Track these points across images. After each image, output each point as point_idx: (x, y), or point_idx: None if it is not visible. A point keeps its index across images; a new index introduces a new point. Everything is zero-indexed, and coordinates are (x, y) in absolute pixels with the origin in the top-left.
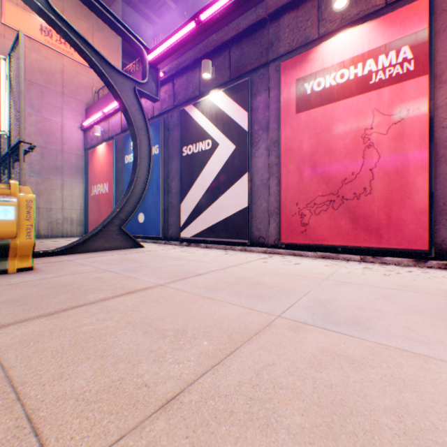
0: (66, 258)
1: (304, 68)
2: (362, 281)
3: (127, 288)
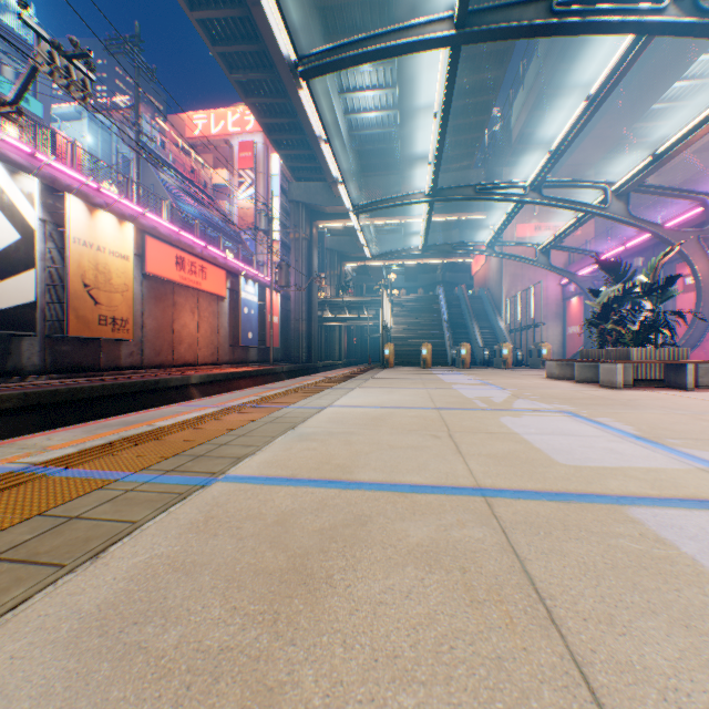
0: None
1: (684, 270)
2: None
3: None
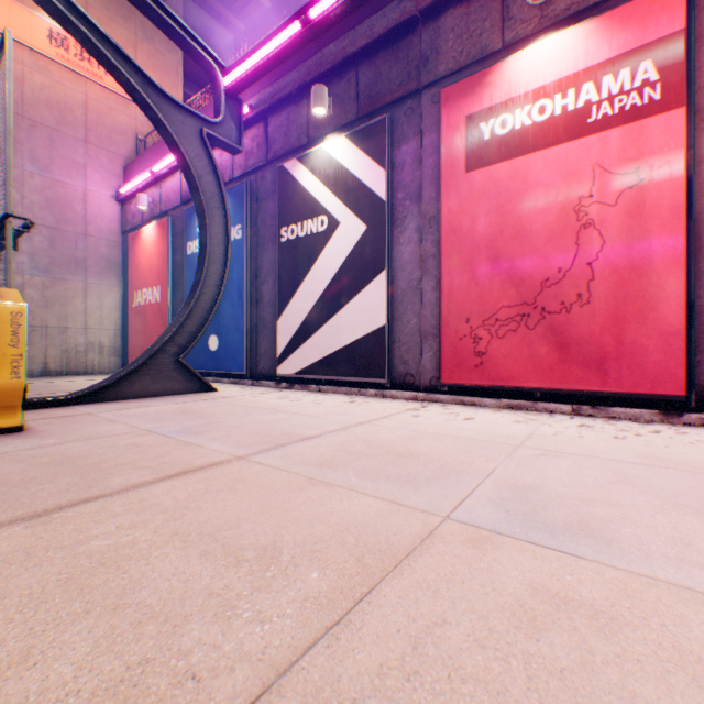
0: (84, 409)
1: (479, 97)
2: (582, 449)
3: (181, 465)
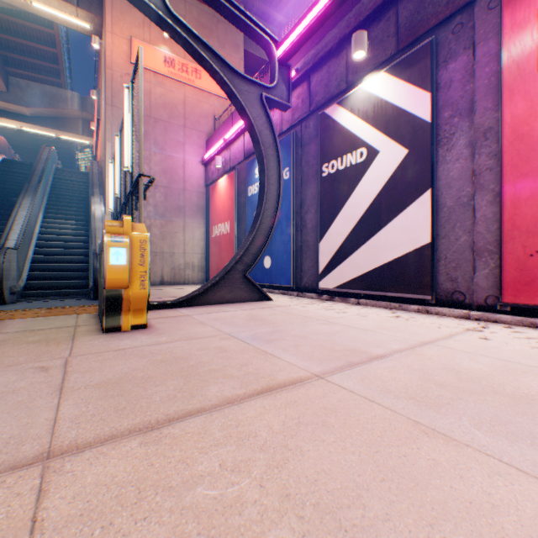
0: (184, 311)
1: None
2: None
3: (263, 378)
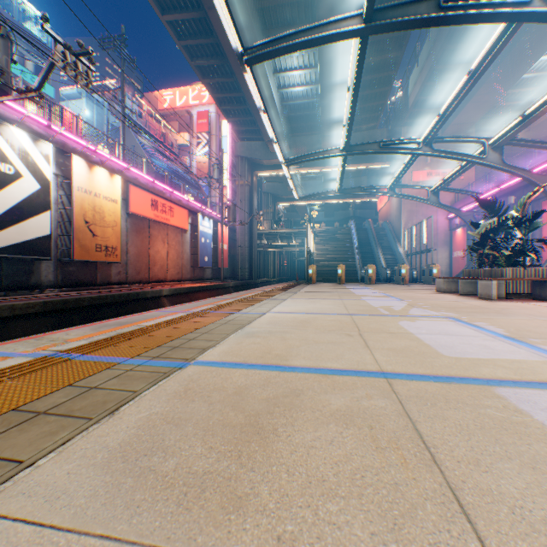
0: None
1: None
2: None
3: None
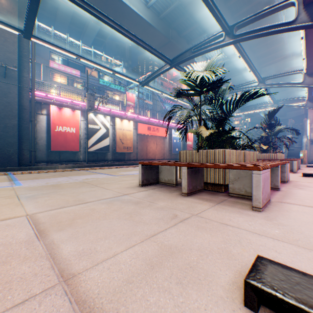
0: None
1: None
2: None
3: None
